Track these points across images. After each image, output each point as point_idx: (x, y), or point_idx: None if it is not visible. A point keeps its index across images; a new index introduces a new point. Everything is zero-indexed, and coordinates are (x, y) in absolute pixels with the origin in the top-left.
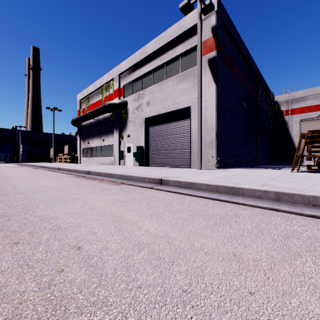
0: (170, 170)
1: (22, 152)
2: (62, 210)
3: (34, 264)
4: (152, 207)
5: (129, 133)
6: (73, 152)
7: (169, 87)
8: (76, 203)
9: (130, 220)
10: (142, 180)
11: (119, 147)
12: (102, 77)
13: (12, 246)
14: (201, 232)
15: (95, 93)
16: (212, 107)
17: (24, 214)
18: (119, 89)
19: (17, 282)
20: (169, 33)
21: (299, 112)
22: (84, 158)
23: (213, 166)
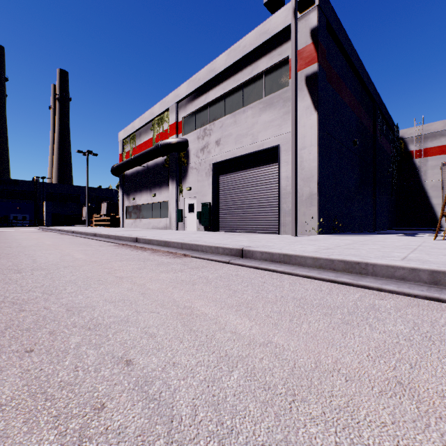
0: (252, 237)
1: (46, 212)
2: (100, 296)
3: (56, 392)
4: (235, 293)
5: (191, 184)
6: (113, 212)
7: (248, 118)
8: (120, 285)
9: (205, 313)
10: (214, 250)
11: (177, 205)
12: (153, 107)
13: (22, 356)
14: (325, 337)
15: (144, 129)
16: (312, 146)
17: (44, 301)
18: (176, 124)
19: (24, 429)
20: (248, 41)
21: (436, 153)
22: (129, 220)
23: (313, 231)
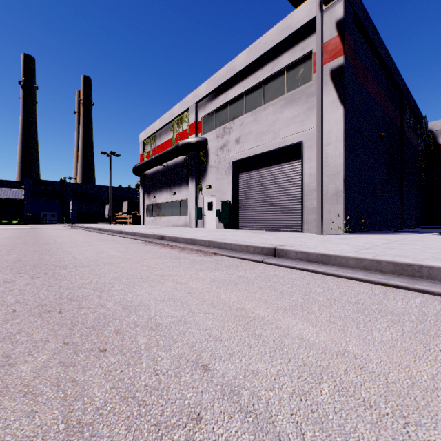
0: (276, 235)
1: (72, 210)
2: (149, 294)
3: (145, 397)
4: (283, 294)
5: (210, 183)
6: (133, 210)
7: (269, 115)
8: (163, 283)
9: (261, 316)
10: (243, 249)
11: (196, 203)
12: (173, 108)
13: (98, 355)
14: (406, 348)
15: (164, 130)
16: (338, 141)
17: (98, 299)
18: (196, 123)
19: (130, 437)
20: (269, 38)
21: None
22: (149, 218)
23: (338, 230)
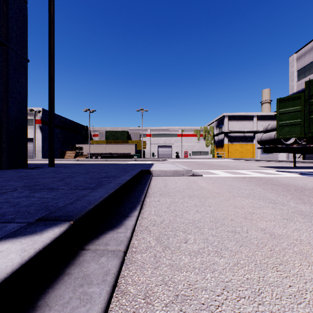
0: None
1: None
2: None
3: None
4: None
5: None
6: None
7: None
8: None
9: None
10: None
11: None
12: None
13: None
14: None
15: None
16: (41, 140)
17: None
18: None
19: None
20: None
21: (97, 136)
22: None
23: (41, 158)
